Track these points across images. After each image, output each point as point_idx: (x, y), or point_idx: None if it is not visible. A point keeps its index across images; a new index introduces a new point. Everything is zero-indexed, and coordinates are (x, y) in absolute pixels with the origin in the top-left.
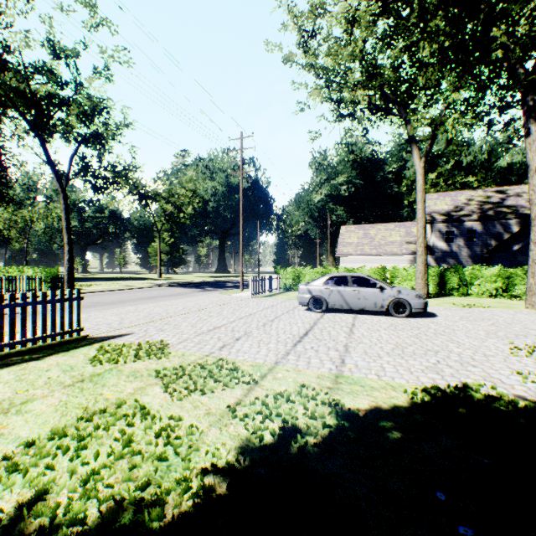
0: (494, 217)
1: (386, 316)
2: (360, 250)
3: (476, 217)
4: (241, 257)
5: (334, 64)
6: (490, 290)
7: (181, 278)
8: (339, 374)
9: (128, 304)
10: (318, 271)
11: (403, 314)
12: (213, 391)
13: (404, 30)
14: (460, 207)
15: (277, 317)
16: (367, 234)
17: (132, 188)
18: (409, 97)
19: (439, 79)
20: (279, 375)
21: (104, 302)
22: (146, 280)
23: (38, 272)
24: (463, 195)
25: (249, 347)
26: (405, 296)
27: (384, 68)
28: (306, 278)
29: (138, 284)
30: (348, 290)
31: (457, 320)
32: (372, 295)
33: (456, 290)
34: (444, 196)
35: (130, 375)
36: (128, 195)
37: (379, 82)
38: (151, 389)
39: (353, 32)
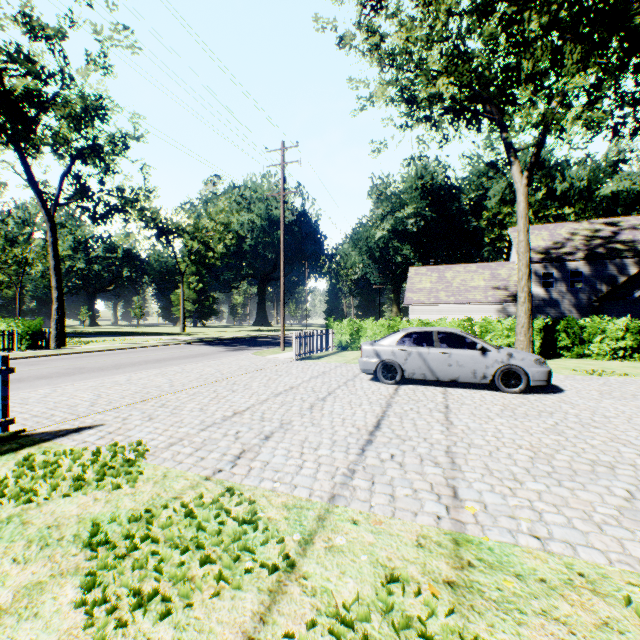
0: (606, 255)
1: (490, 391)
2: (434, 298)
3: (582, 255)
4: (282, 306)
5: (407, 44)
6: (615, 349)
7: (209, 333)
8: (459, 535)
9: (122, 370)
10: (384, 325)
11: (516, 388)
12: (191, 603)
13: (501, 1)
14: (560, 243)
15: (331, 393)
16: (442, 277)
17: (149, 221)
18: (503, 96)
19: (542, 73)
20: (339, 541)
21: (90, 368)
22: (164, 335)
23: (12, 326)
24: (564, 228)
25: (284, 457)
26: (520, 362)
27: (474, 51)
28: (367, 333)
29: (152, 340)
30: (434, 352)
31: (598, 397)
32: (469, 359)
33: (568, 349)
34: (539, 229)
35: (35, 539)
36: (144, 229)
37: (466, 72)
38: (54, 590)
39: (433, 2)
